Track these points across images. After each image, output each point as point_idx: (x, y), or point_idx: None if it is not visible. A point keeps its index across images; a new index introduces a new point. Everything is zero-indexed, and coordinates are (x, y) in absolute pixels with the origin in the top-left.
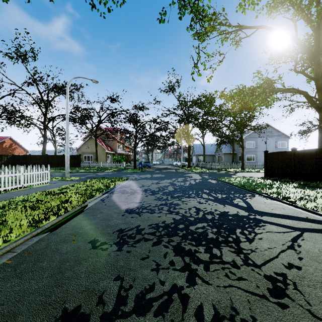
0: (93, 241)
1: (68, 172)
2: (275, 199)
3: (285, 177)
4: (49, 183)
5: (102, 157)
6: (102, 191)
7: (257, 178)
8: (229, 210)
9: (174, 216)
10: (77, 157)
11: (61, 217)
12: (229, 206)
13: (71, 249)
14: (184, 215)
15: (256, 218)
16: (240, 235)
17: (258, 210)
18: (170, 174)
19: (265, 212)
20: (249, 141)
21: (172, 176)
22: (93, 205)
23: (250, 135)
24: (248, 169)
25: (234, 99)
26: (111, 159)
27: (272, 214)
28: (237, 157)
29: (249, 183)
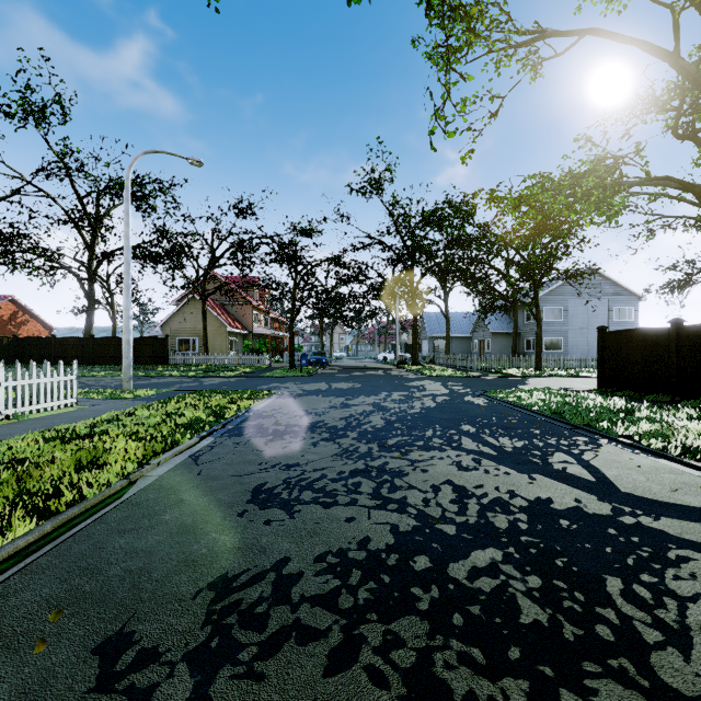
0: (113, 644)
1: (130, 377)
2: (660, 456)
3: (651, 390)
4: (77, 406)
5: (218, 342)
6: (201, 429)
7: (585, 394)
8: (551, 494)
9: (395, 516)
10: (160, 343)
11: (51, 522)
12: (545, 477)
13: (13, 693)
14: (423, 514)
15: (644, 527)
16: (630, 607)
17: (633, 492)
18: (374, 383)
19: (660, 502)
20: (549, 307)
21: (379, 388)
22: (165, 473)
23: (553, 293)
24: (550, 369)
25: (527, 203)
26: (239, 347)
27: (682, 508)
28: (521, 343)
29: (570, 406)
